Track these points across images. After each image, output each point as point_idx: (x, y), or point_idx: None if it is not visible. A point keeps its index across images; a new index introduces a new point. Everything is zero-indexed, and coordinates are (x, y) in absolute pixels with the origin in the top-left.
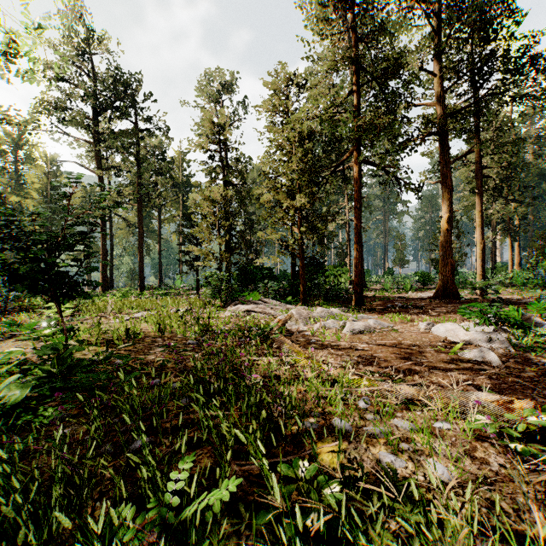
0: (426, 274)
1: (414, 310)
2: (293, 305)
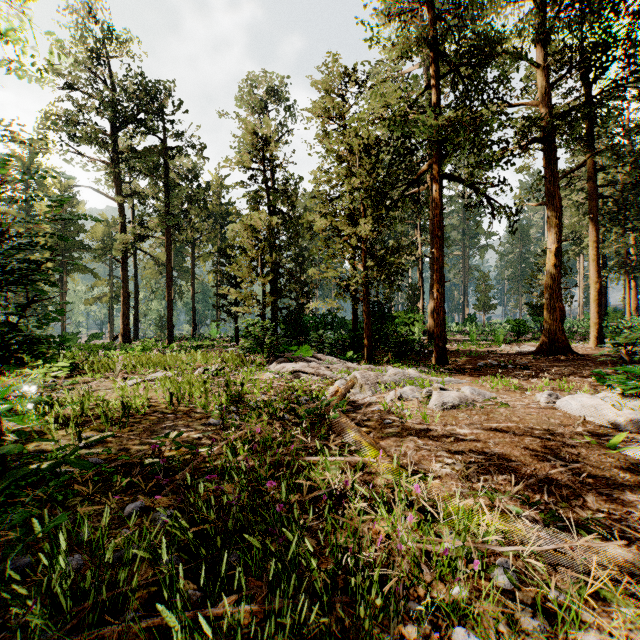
0: (522, 322)
1: (517, 372)
2: (354, 363)
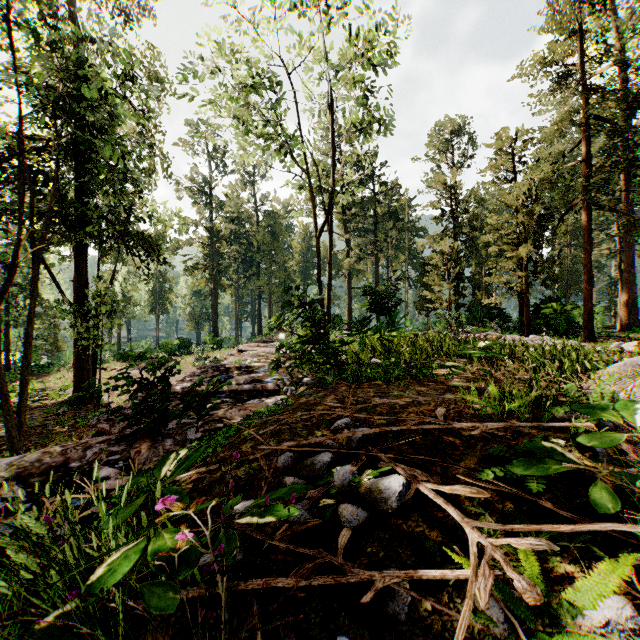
0: None
1: None
2: None
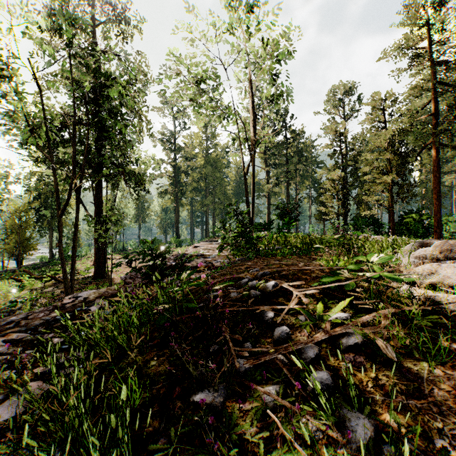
0: None
1: None
2: None
